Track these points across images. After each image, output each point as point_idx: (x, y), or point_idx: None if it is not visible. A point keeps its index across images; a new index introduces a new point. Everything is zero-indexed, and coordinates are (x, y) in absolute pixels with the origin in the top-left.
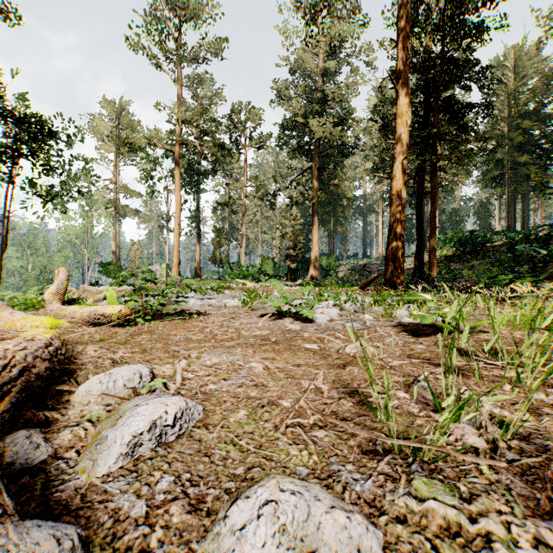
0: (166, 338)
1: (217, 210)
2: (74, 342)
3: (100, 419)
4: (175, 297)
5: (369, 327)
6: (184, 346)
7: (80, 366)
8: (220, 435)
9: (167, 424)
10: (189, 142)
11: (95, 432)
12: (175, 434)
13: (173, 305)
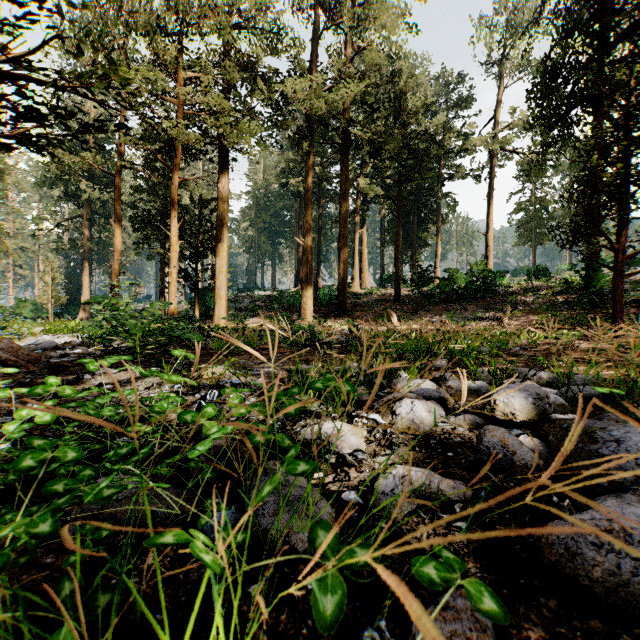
0: None
1: None
2: None
3: None
4: None
5: None
6: None
7: None
8: None
9: None
10: None
11: None
12: None
13: None
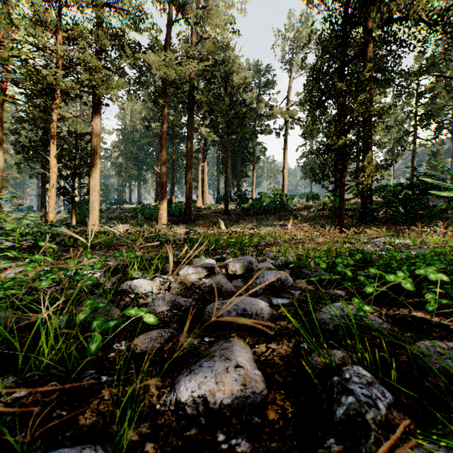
0: None
1: None
2: None
3: None
4: None
5: None
6: None
7: None
8: None
9: None
10: None
11: None
12: None
13: None
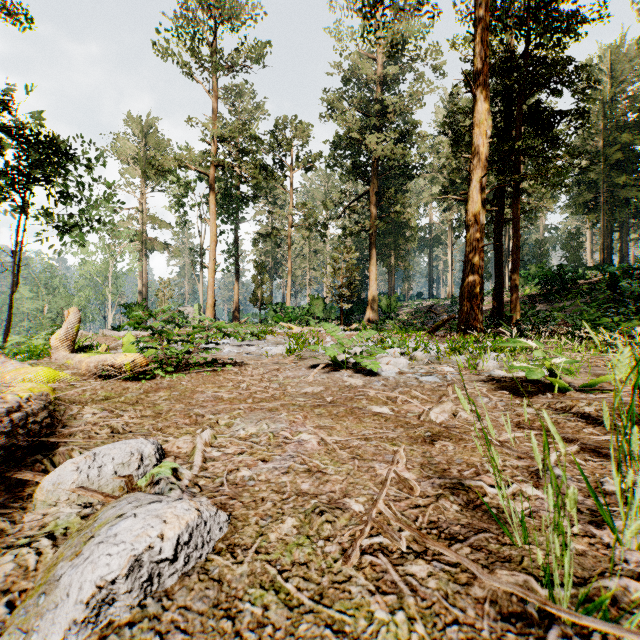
0: (189, 396)
1: (258, 242)
2: (71, 401)
3: (69, 532)
4: (204, 343)
5: (452, 383)
6: (211, 407)
7: (63, 439)
8: (254, 568)
9: (162, 558)
10: (226, 162)
11: (52, 560)
12: (177, 572)
13: (204, 353)
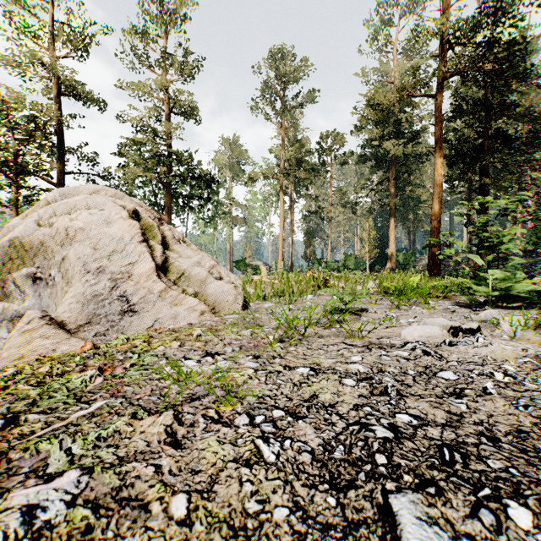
0: None
1: (308, 218)
2: None
3: None
4: None
5: None
6: None
7: None
8: None
9: None
10: (292, 174)
11: None
12: None
13: None
